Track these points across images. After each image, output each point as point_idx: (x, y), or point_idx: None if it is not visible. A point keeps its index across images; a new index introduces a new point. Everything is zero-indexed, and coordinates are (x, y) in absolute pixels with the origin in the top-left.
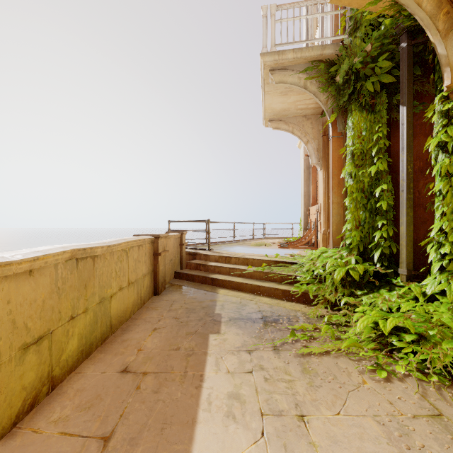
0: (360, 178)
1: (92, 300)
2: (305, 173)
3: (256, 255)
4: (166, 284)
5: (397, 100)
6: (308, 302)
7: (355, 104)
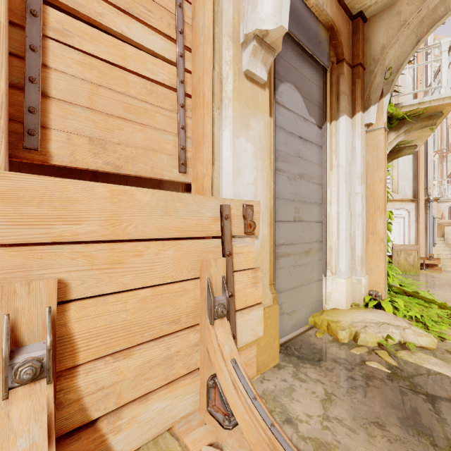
0: None
1: None
2: None
3: None
4: None
5: None
6: None
7: None
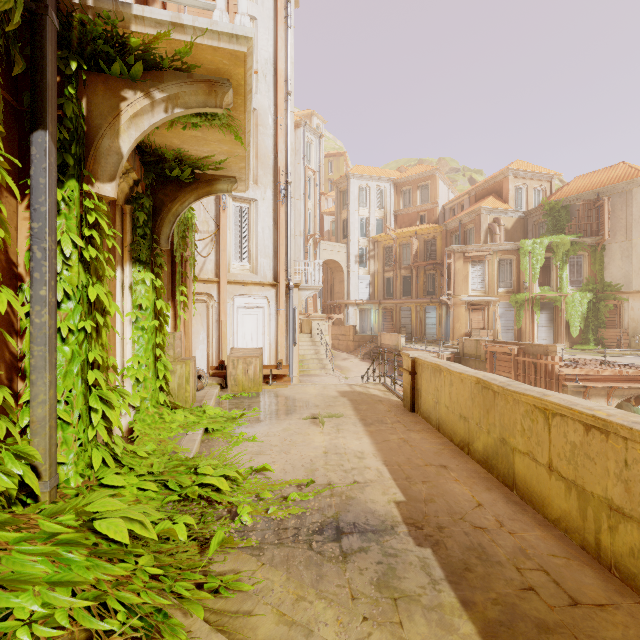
0: None
1: (493, 429)
2: None
3: None
4: None
5: None
6: None
7: None
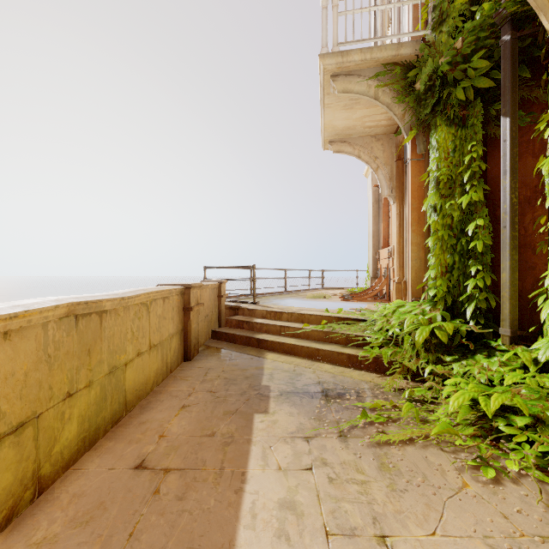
0: (447, 212)
1: (98, 370)
2: (374, 208)
3: (314, 309)
4: (200, 346)
5: (496, 111)
6: (381, 370)
7: (441, 117)
